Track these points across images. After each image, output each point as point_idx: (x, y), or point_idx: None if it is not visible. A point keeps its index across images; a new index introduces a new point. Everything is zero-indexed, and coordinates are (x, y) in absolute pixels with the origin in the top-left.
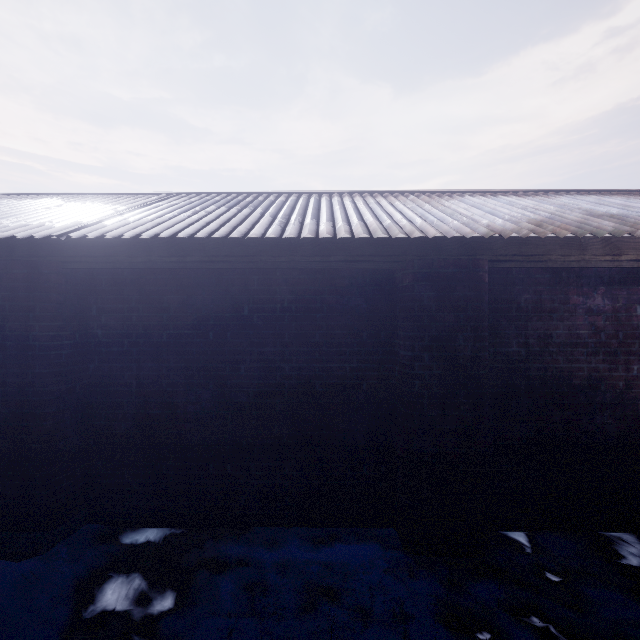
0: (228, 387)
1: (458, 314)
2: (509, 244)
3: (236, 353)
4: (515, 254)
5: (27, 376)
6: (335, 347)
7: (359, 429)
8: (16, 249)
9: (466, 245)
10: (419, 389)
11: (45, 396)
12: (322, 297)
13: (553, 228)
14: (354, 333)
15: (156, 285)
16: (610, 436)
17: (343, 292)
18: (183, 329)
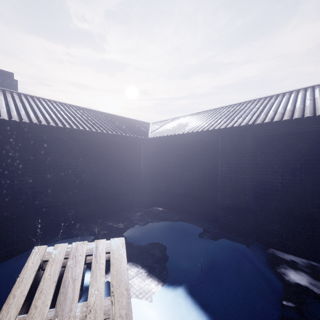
0: None
1: None
2: None
3: None
4: None
5: (239, 178)
6: None
7: None
8: (232, 131)
9: None
10: None
11: (246, 186)
12: None
13: None
14: None
15: (292, 140)
16: None
17: None
18: (310, 161)
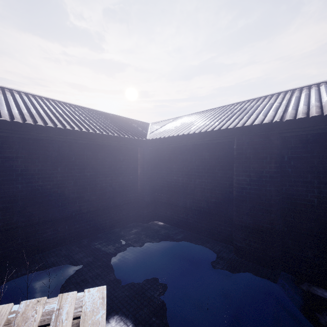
0: None
1: None
2: None
3: None
4: None
5: (262, 190)
6: None
7: None
8: (252, 130)
9: None
10: None
11: (271, 201)
12: None
13: None
14: None
15: None
16: None
17: None
18: None
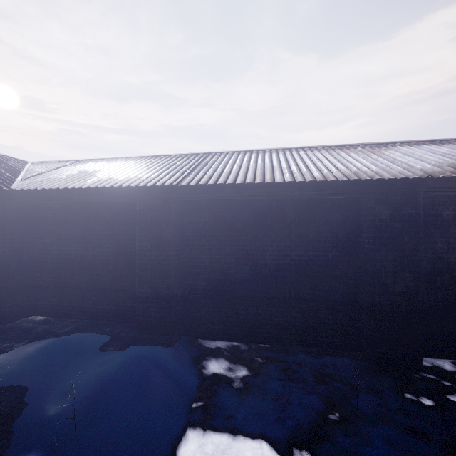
0: (259, 265)
1: (404, 224)
2: (437, 181)
3: (263, 246)
4: (441, 187)
5: (162, 256)
6: (322, 243)
7: (337, 291)
8: (154, 191)
9: (408, 182)
10: (379, 267)
11: (170, 266)
12: (314, 214)
13: None
14: (333, 235)
15: (219, 208)
16: None
17: (327, 211)
18: (234, 232)
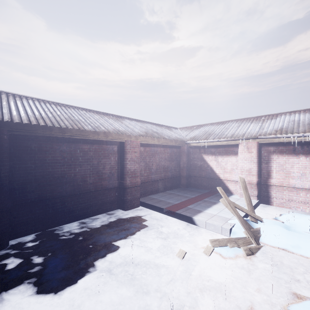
0: None
1: None
2: (18, 125)
3: None
4: (21, 129)
5: None
6: None
7: None
8: None
9: None
10: None
11: None
12: None
13: (41, 121)
14: None
15: None
16: (68, 192)
17: None
18: None
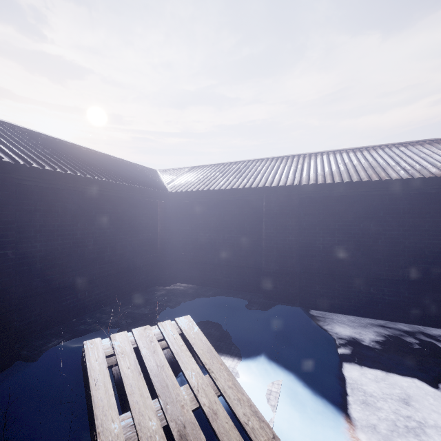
0: (371, 250)
1: None
2: None
3: (375, 234)
4: None
5: (286, 241)
6: (438, 232)
7: None
8: (278, 190)
9: None
10: None
11: (293, 249)
12: (429, 206)
13: None
14: None
15: (332, 202)
16: None
17: None
18: (346, 222)
